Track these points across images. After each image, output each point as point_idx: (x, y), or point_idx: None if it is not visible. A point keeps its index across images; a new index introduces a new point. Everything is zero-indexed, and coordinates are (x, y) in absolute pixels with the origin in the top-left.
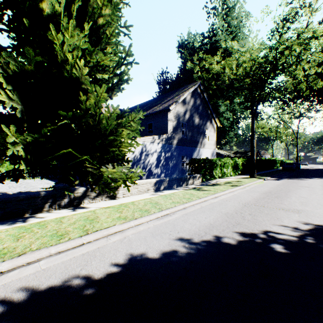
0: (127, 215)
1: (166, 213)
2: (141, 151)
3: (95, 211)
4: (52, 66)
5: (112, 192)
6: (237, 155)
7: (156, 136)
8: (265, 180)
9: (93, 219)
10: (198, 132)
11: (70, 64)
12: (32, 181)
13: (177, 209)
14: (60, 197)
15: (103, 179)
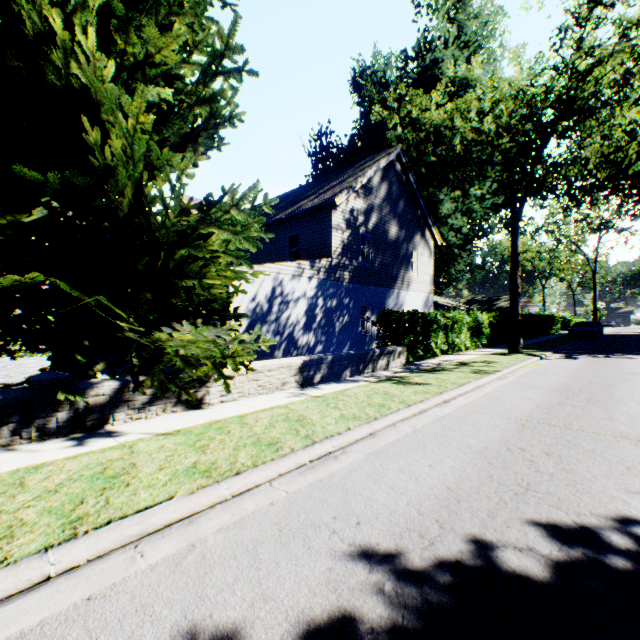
0: (216, 461)
1: (325, 452)
2: (270, 294)
3: (134, 447)
4: (4, 45)
5: (185, 392)
6: (474, 306)
7: (305, 261)
8: (543, 360)
9: (116, 476)
10: (396, 257)
11: (60, 47)
12: (33, 361)
13: (354, 438)
14: (46, 407)
15: (165, 359)
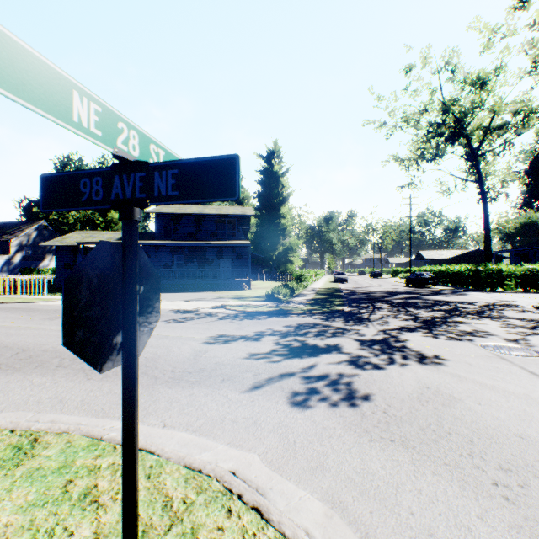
0: None
1: None
2: None
3: None
4: None
5: None
6: None
7: (0, 256)
8: None
9: None
10: (45, 252)
11: None
12: None
13: None
14: None
15: None
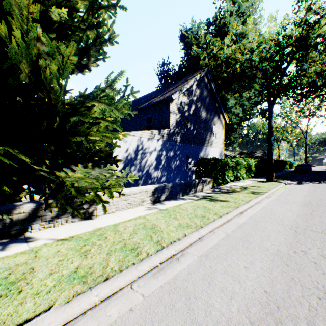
0: (93, 265)
1: (170, 255)
2: (136, 148)
3: (38, 251)
4: None
5: (76, 212)
6: (243, 156)
7: (155, 130)
8: (287, 185)
9: (14, 282)
10: (205, 129)
11: None
12: None
13: (189, 243)
14: None
15: (65, 189)
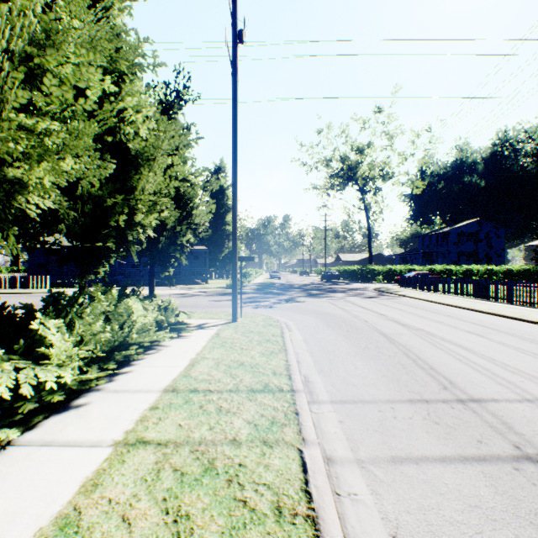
0: None
1: None
2: None
3: None
4: None
5: None
6: None
7: None
8: None
9: None
10: None
11: None
12: None
13: None
14: None
15: None
